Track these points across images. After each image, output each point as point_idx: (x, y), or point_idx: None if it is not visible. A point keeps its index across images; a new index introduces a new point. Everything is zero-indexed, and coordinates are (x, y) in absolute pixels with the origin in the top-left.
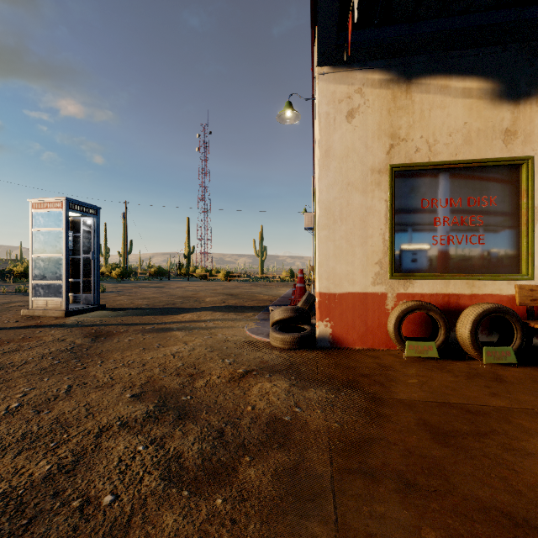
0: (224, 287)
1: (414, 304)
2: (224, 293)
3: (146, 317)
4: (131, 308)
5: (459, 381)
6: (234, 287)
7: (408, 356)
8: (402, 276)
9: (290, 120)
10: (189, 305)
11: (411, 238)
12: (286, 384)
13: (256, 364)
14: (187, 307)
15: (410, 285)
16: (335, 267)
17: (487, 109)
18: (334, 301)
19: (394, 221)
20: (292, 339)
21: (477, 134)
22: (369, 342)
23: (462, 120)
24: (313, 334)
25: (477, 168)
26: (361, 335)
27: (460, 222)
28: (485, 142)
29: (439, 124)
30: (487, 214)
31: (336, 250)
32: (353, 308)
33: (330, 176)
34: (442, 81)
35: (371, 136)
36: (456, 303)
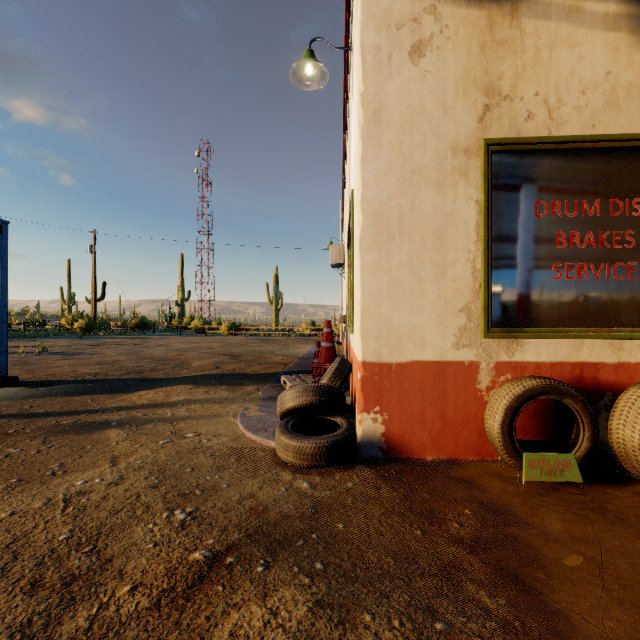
0: (223, 344)
1: (538, 385)
2: (221, 354)
3: (80, 398)
4: (65, 380)
5: None
6: (237, 345)
7: (528, 480)
8: (505, 333)
9: (312, 83)
10: (163, 374)
11: (518, 267)
12: (302, 607)
13: (241, 520)
14: (159, 377)
15: (518, 348)
16: (391, 317)
17: None
18: (388, 376)
19: (491, 238)
20: (316, 448)
21: (626, 91)
22: (449, 448)
23: (603, 68)
24: (353, 435)
25: (626, 151)
26: (434, 436)
27: (597, 241)
28: (639, 106)
29: (565, 73)
30: None
31: (393, 288)
32: (422, 388)
33: (382, 158)
34: (571, 0)
35: (452, 89)
36: (592, 379)
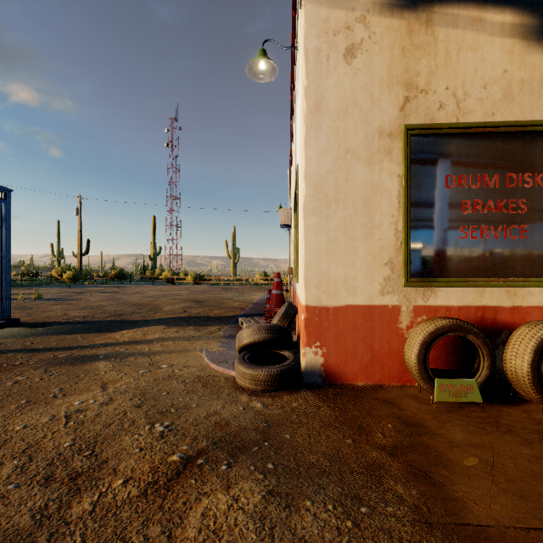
0: (190, 291)
1: (447, 324)
2: (188, 300)
3: (72, 336)
4: (58, 322)
5: (540, 455)
6: (201, 292)
7: (439, 401)
8: (421, 283)
9: (264, 76)
10: (140, 316)
11: (432, 229)
12: (257, 495)
13: (208, 432)
14: (137, 319)
15: (432, 294)
16: (329, 270)
17: (533, 54)
18: (327, 318)
19: (410, 205)
20: (268, 376)
21: (520, 86)
22: (376, 375)
23: (501, 67)
24: (298, 365)
25: (519, 134)
26: (364, 366)
27: (496, 207)
28: (530, 98)
29: (470, 72)
30: (532, 198)
31: (330, 246)
32: (354, 327)
33: (322, 140)
34: (475, 12)
35: (378, 84)
36: (492, 320)
